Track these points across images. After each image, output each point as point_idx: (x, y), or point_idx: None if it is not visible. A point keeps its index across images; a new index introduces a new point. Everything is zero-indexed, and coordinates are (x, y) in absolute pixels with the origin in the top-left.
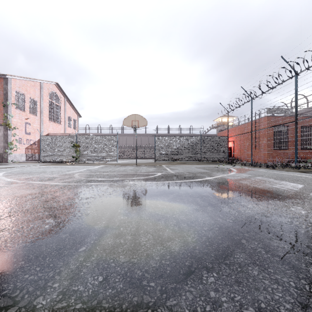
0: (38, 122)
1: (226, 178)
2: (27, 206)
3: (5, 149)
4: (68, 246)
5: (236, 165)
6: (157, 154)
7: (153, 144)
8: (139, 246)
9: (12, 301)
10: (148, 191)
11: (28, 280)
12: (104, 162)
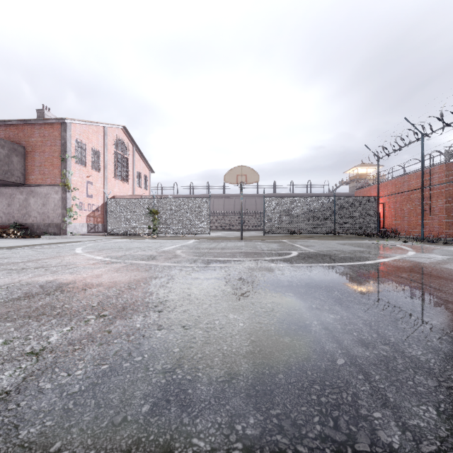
0: (102, 180)
1: (414, 261)
2: (171, 295)
3: (63, 217)
4: (315, 356)
5: (396, 240)
6: (267, 224)
7: (252, 209)
8: (422, 363)
9: (343, 434)
10: (317, 278)
11: (323, 403)
12: (192, 234)
